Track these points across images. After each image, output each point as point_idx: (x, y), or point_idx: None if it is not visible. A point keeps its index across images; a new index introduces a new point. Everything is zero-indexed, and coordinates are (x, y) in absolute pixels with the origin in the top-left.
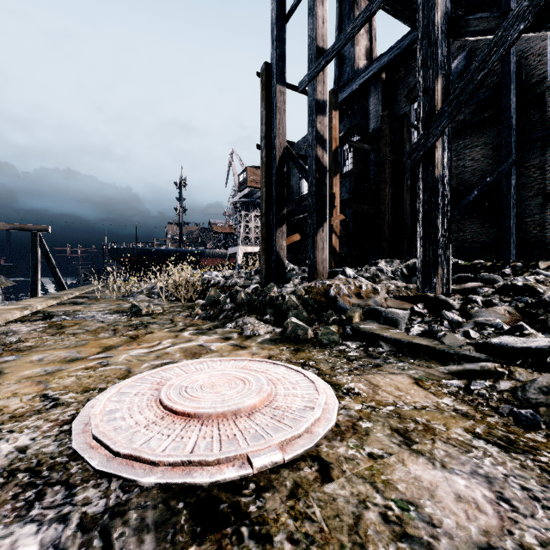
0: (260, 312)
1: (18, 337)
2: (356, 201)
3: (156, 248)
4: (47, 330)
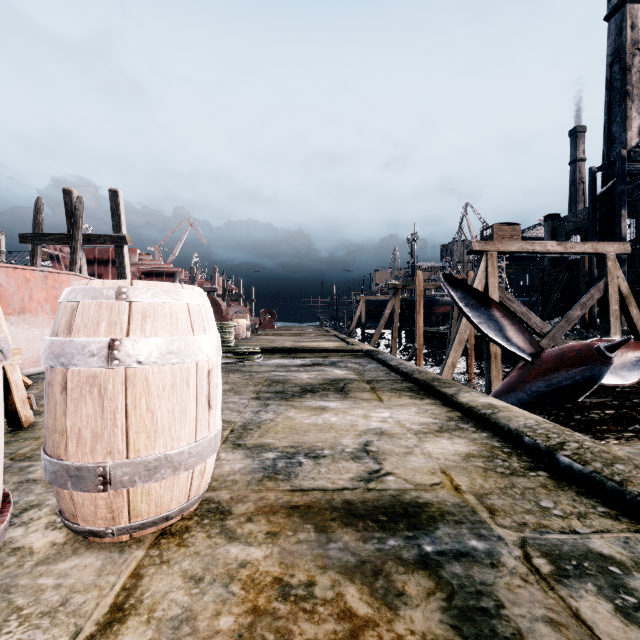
0: None
1: None
2: (634, 277)
3: None
4: None
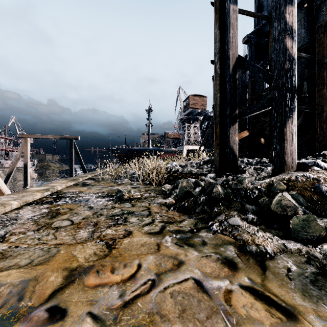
0: (239, 208)
1: (8, 230)
2: None
3: (136, 148)
4: (41, 219)
